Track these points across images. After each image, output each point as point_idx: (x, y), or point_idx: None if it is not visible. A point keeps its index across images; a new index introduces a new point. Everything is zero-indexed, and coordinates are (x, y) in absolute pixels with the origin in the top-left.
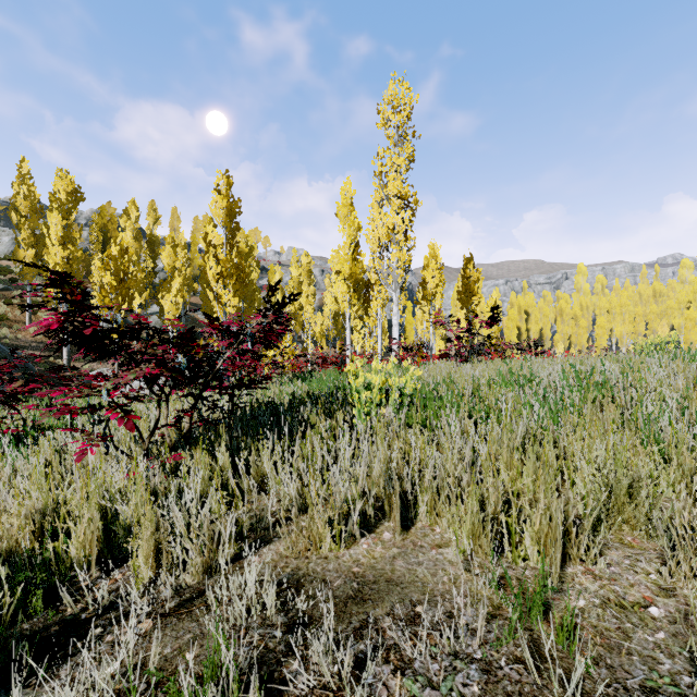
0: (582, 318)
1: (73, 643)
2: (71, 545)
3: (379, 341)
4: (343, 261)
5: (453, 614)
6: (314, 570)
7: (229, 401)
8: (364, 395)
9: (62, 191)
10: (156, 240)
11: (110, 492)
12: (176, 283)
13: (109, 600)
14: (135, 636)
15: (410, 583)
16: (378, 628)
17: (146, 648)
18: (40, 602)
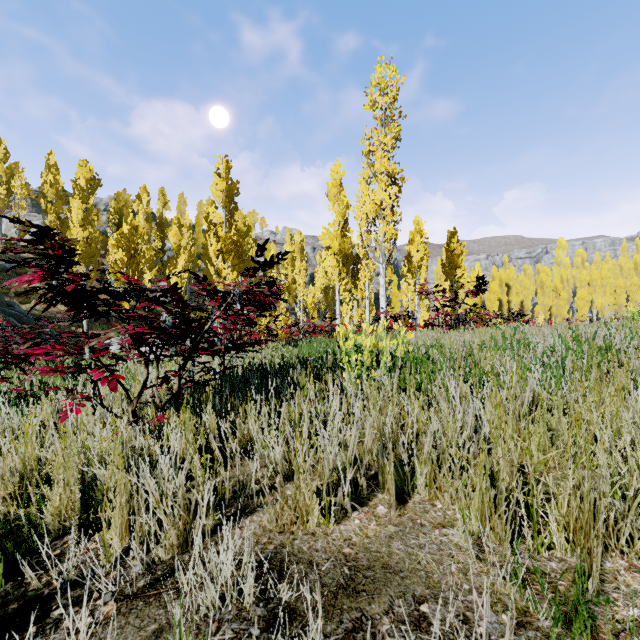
0: (562, 290)
1: (27, 626)
2: (45, 509)
3: (367, 311)
4: (333, 238)
5: (468, 618)
6: (299, 548)
7: (221, 364)
8: (354, 358)
9: (82, 178)
10: (165, 222)
11: (88, 454)
12: (182, 260)
13: (75, 575)
14: (95, 623)
15: (410, 571)
16: (375, 633)
17: (104, 639)
18: (6, 572)
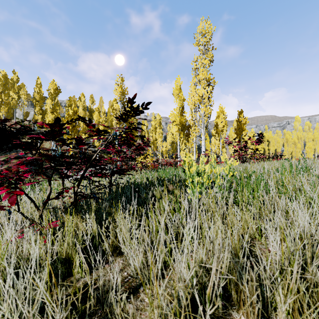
0: (298, 143)
1: None
2: None
3: (194, 154)
4: (176, 116)
5: None
6: None
7: (109, 182)
8: (196, 179)
9: (52, 89)
10: (92, 111)
11: None
12: (100, 129)
13: None
14: None
15: None
16: None
17: None
18: None
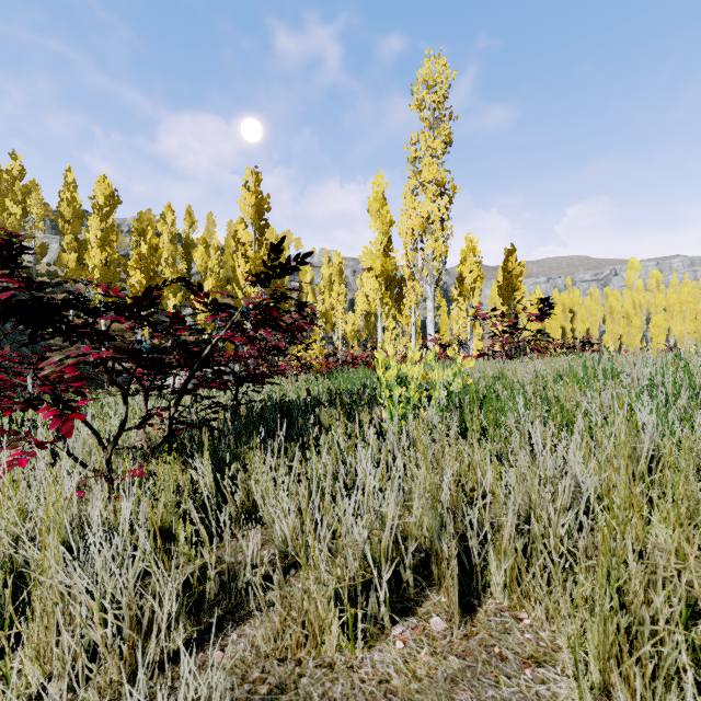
0: (634, 317)
1: None
2: None
3: (413, 340)
4: (375, 258)
5: None
6: (307, 695)
7: (233, 399)
8: (397, 392)
9: (100, 195)
10: (191, 243)
11: (15, 528)
12: (208, 284)
13: None
14: None
15: None
16: None
17: None
18: None
